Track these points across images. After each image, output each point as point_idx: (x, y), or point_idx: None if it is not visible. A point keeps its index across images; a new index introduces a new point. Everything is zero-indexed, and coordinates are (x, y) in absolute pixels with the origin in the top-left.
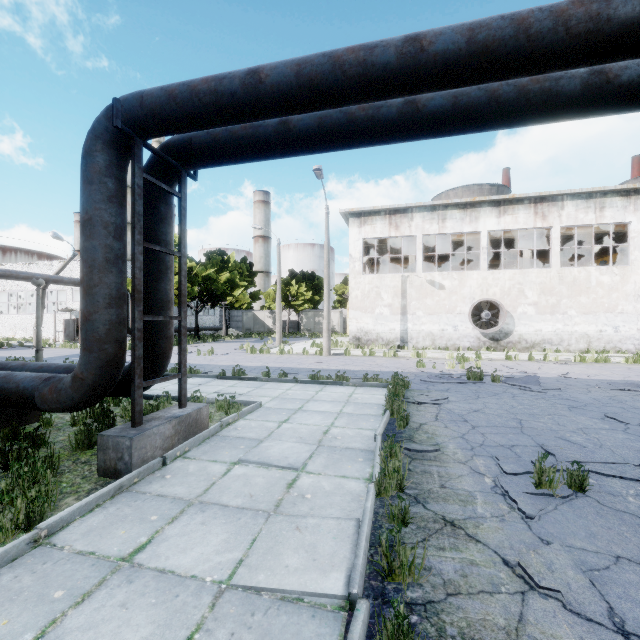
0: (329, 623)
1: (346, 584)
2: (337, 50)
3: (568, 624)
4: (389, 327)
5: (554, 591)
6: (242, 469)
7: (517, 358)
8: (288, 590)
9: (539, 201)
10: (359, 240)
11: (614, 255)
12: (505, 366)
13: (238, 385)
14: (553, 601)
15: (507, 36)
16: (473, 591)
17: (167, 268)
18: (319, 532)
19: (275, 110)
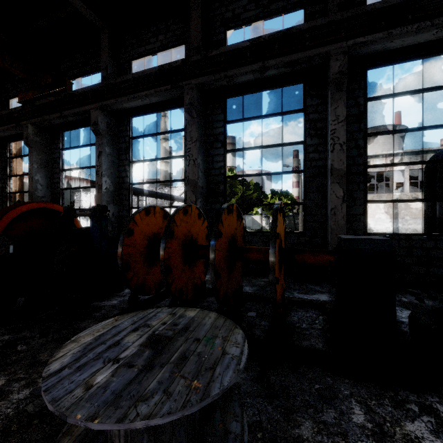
0: None
1: None
2: None
3: None
4: (385, 226)
5: None
6: None
7: None
8: None
9: None
10: None
11: None
12: None
13: None
14: None
15: None
16: None
17: None
18: None
19: None
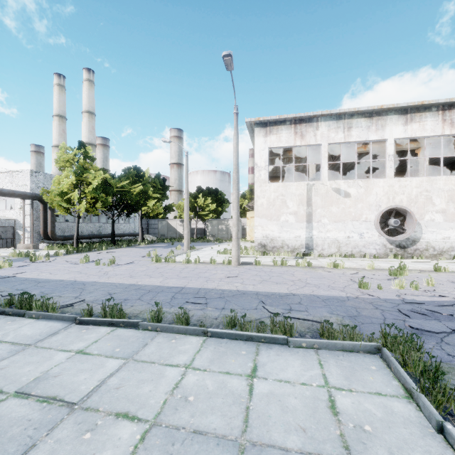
0: None
1: None
2: None
3: None
4: (294, 234)
5: None
6: None
7: (447, 269)
8: None
9: (447, 108)
10: (264, 149)
11: None
12: None
13: (97, 347)
14: None
15: None
16: None
17: None
18: None
19: None
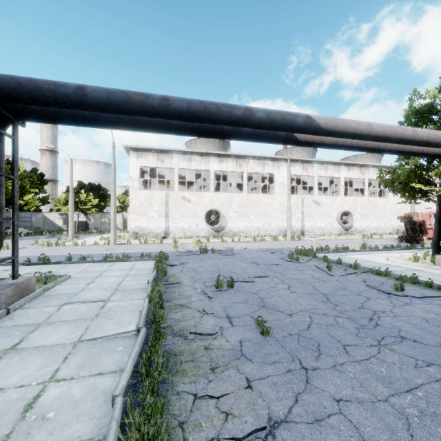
0: (130, 339)
1: (136, 327)
2: (130, 92)
3: (213, 319)
4: (157, 225)
5: (212, 314)
6: (69, 306)
7: (227, 241)
8: (110, 335)
9: (238, 157)
10: (137, 167)
11: (271, 188)
12: (220, 245)
13: (45, 268)
14: (211, 316)
15: (202, 110)
16: (186, 320)
17: (1, 185)
18: (122, 317)
19: (93, 109)
